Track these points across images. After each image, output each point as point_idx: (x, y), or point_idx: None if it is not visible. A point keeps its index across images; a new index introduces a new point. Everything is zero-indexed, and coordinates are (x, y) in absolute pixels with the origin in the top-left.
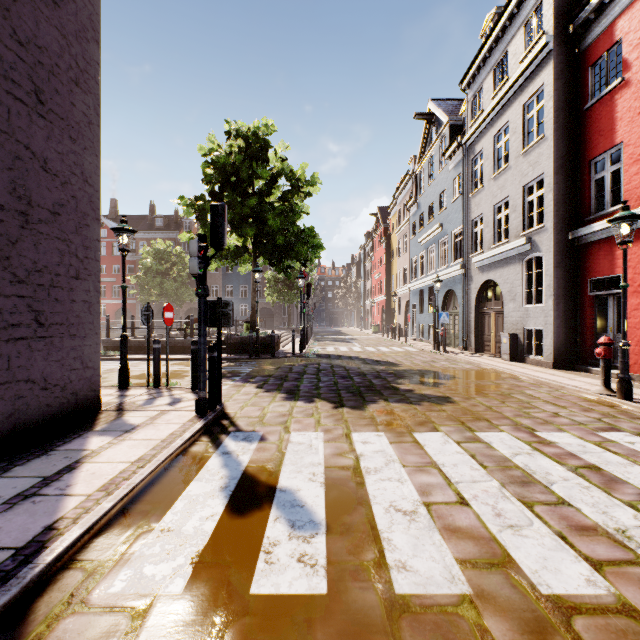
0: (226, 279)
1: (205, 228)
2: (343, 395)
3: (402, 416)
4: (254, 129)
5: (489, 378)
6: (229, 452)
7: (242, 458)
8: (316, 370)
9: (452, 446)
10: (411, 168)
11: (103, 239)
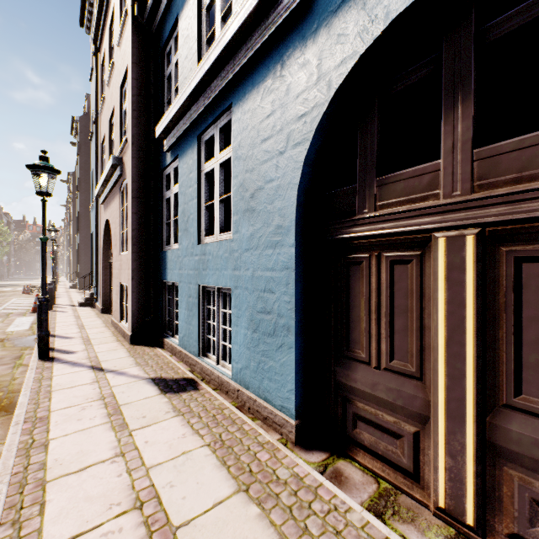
0: None
1: None
2: None
3: None
4: None
5: None
6: None
7: None
8: None
9: None
10: None
11: None
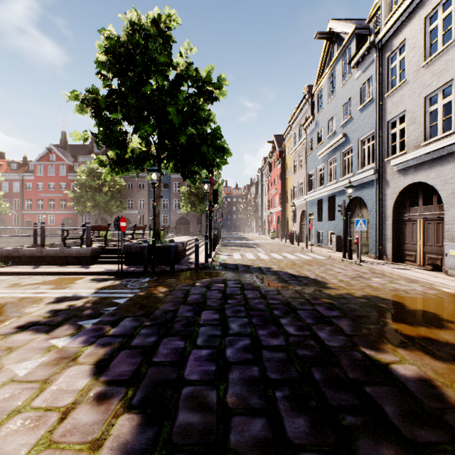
0: (151, 194)
1: (100, 126)
2: (287, 427)
3: None
4: (155, 19)
5: None
6: None
7: None
8: (221, 297)
9: None
10: (305, 96)
11: (52, 162)
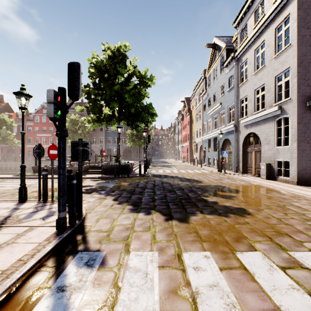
0: (107, 134)
1: (90, 103)
2: (171, 207)
3: (219, 230)
4: (118, 48)
5: (261, 192)
6: (64, 287)
7: (73, 300)
8: (153, 185)
9: (281, 275)
10: (203, 76)
11: (44, 114)
